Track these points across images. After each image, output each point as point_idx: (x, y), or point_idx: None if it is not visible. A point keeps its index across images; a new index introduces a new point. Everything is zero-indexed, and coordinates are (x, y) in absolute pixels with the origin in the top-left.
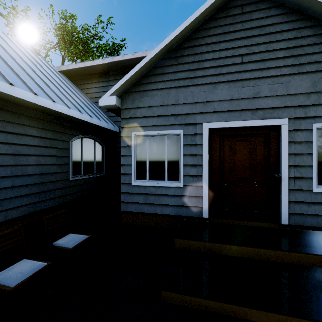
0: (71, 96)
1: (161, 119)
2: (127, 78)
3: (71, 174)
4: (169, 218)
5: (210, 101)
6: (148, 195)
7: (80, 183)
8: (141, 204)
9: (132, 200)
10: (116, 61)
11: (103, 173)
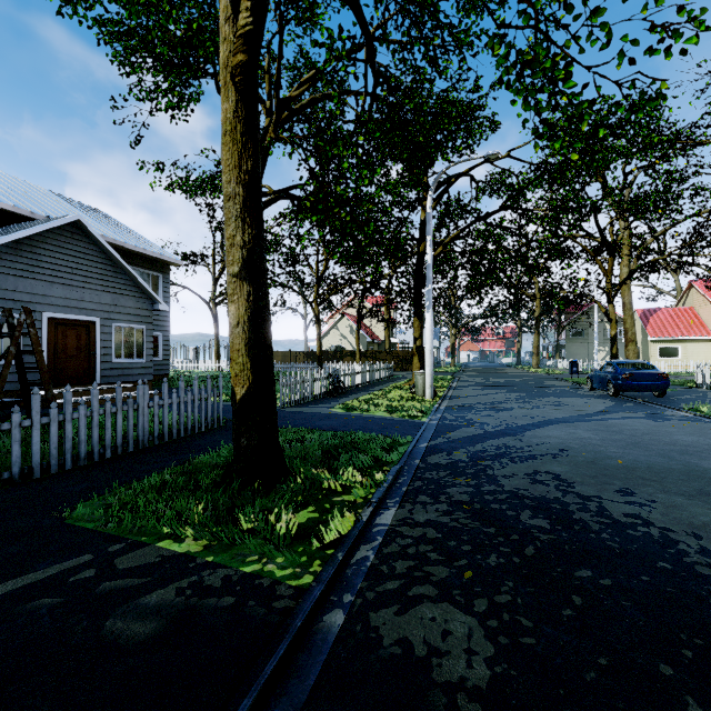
0: None
1: None
2: None
3: None
4: (8, 394)
5: (48, 295)
6: None
7: None
8: None
9: None
10: None
11: None
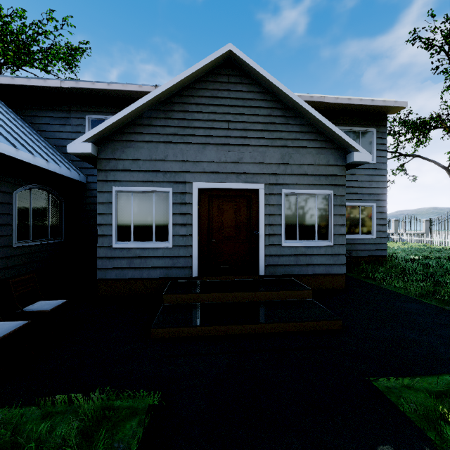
0: (12, 129)
1: (149, 175)
2: (107, 124)
3: (15, 238)
4: (158, 281)
5: (199, 161)
6: (133, 258)
7: (28, 252)
8: (124, 269)
9: (112, 265)
10: (84, 88)
11: (61, 239)
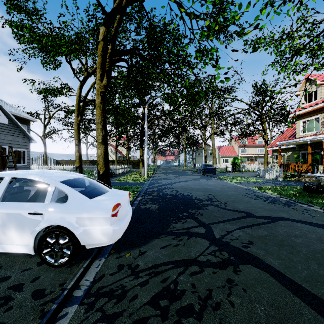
0: None
1: None
2: None
3: None
4: None
5: None
6: None
7: None
8: None
9: None
10: None
11: None
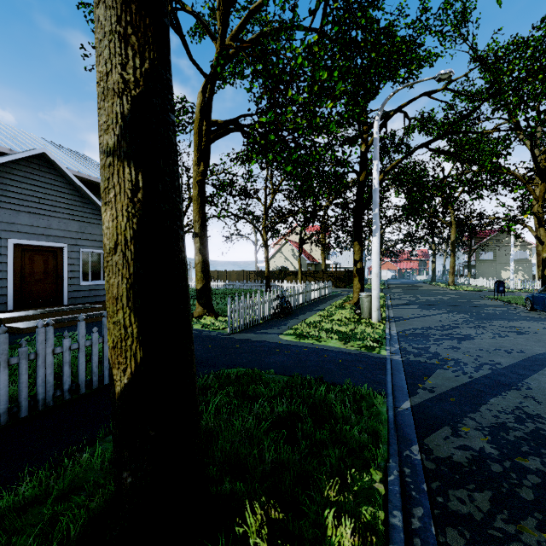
0: None
1: None
2: None
3: None
4: None
5: (14, 223)
6: None
7: None
8: None
9: None
10: None
11: None
